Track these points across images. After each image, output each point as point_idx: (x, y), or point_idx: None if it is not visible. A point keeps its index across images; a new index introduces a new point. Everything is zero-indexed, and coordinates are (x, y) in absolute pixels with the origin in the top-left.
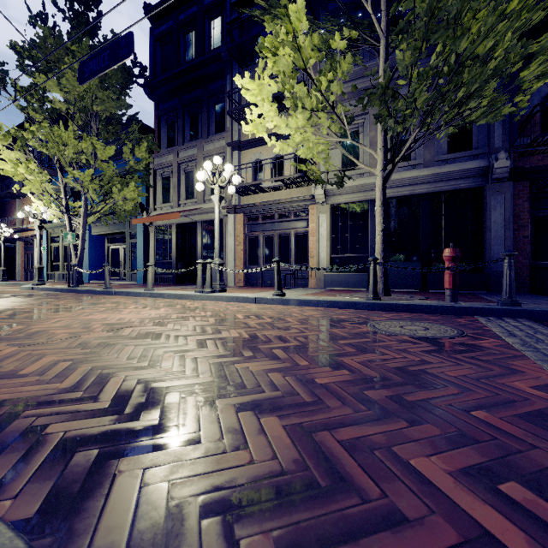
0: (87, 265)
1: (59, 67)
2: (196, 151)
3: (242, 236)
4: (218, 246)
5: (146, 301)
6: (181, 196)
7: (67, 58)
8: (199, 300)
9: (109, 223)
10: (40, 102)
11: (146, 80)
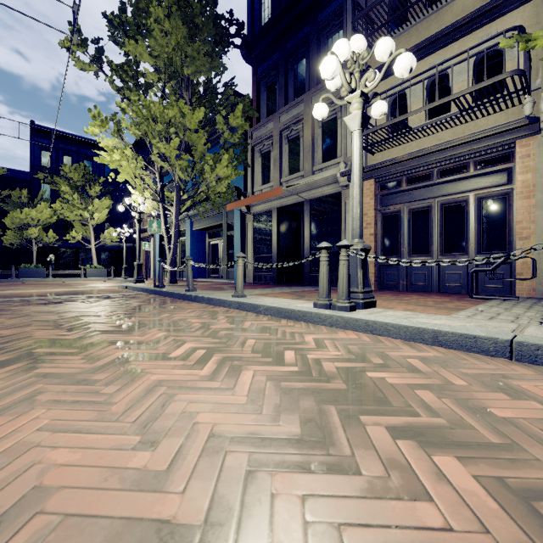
0: None
1: (146, 23)
2: (302, 108)
3: (372, 214)
4: (359, 214)
5: (225, 324)
6: (283, 172)
7: (151, 6)
8: (325, 325)
9: (207, 216)
10: (134, 79)
11: (243, 39)
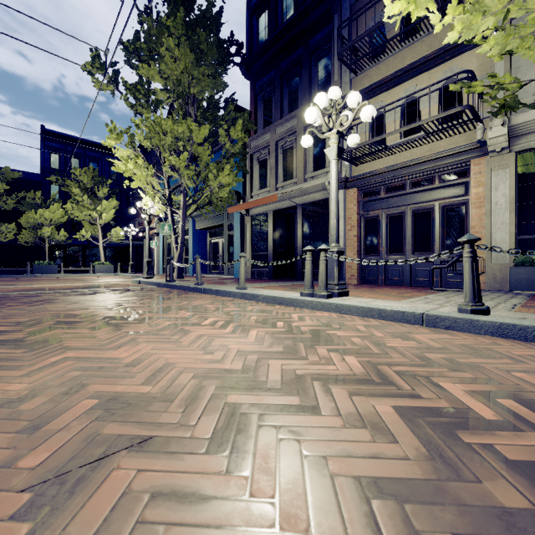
0: (192, 258)
1: (158, 51)
2: (295, 123)
3: (356, 218)
4: (336, 224)
5: (234, 308)
6: (279, 178)
7: (163, 37)
8: (308, 308)
9: (209, 217)
10: (146, 97)
11: (243, 57)
